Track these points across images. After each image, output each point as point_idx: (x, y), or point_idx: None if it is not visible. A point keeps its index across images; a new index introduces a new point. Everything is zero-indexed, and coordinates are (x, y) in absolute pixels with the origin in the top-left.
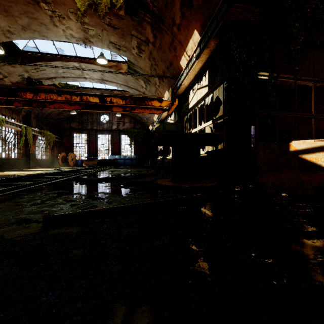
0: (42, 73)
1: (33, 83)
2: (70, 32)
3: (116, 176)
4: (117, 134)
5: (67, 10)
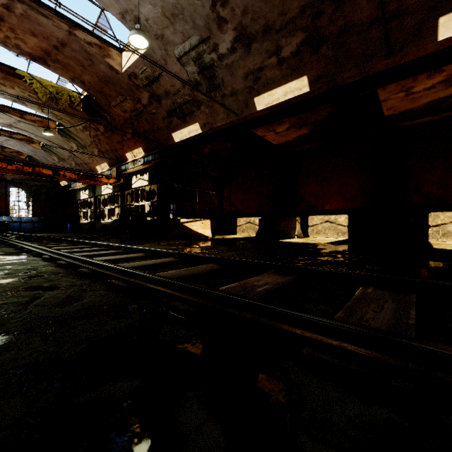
0: None
1: None
2: (2, 92)
3: None
4: (2, 185)
5: (16, 85)
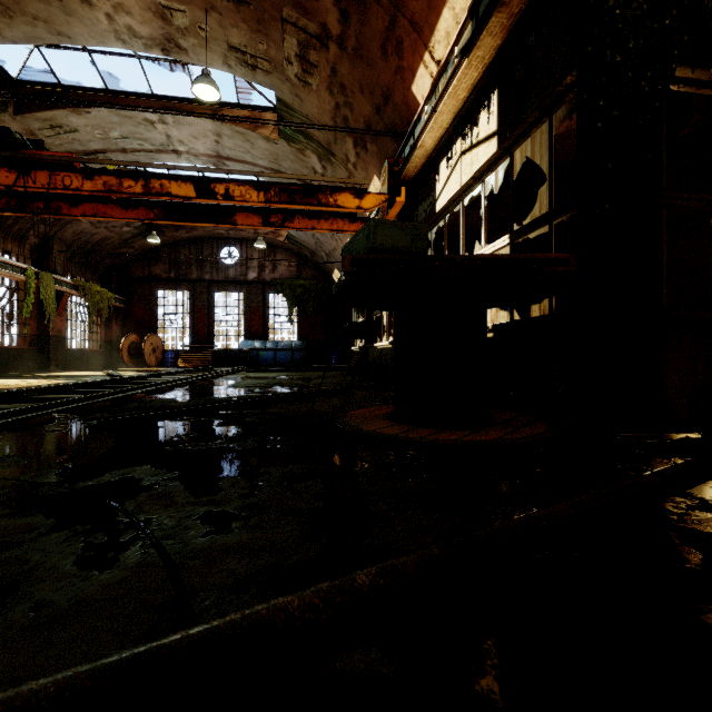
0: (71, 140)
1: (15, 143)
2: (127, 22)
3: (238, 396)
4: (259, 291)
5: None
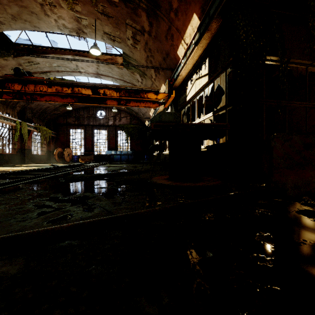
0: (36, 67)
1: (21, 73)
2: (62, 22)
3: (109, 173)
4: (114, 129)
5: None
